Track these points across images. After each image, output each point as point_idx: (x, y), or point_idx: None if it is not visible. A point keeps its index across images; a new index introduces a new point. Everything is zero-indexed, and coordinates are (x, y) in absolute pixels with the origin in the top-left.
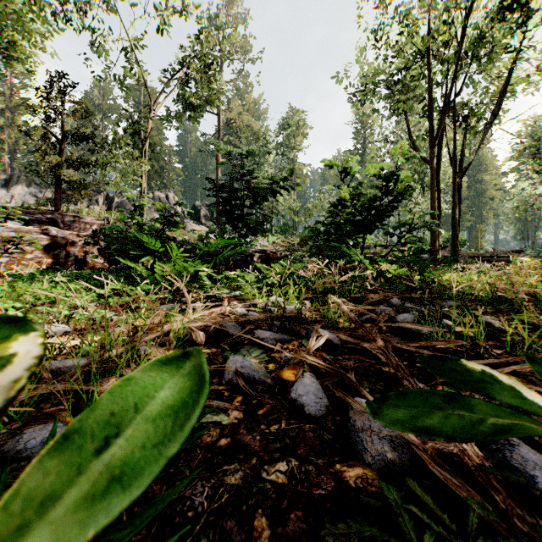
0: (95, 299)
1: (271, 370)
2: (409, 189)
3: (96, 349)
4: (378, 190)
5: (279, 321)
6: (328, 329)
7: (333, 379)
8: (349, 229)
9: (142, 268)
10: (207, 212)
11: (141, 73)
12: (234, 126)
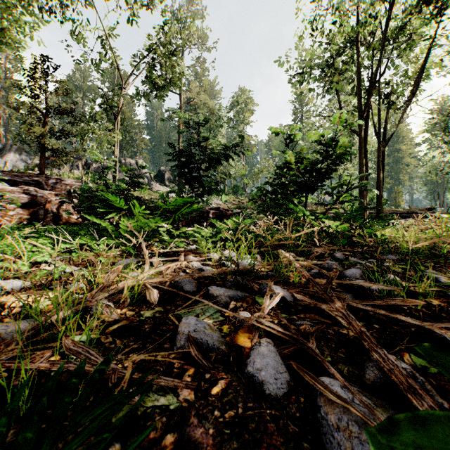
0: (62, 253)
1: (225, 333)
2: (347, 153)
3: (49, 308)
4: (319, 154)
5: (233, 275)
6: (280, 285)
7: (292, 347)
8: (293, 189)
9: (107, 224)
10: (170, 176)
11: (114, 57)
12: (193, 104)
